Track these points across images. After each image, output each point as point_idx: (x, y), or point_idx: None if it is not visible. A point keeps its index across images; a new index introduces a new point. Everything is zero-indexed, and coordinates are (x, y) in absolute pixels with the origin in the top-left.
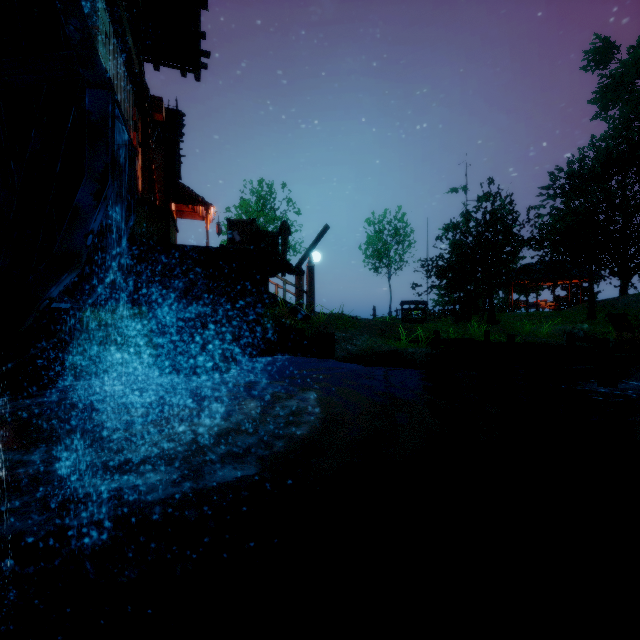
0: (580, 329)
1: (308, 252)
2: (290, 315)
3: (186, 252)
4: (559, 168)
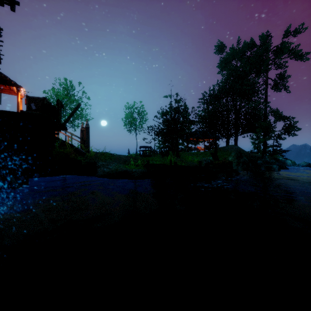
0: (209, 159)
1: (69, 117)
2: (74, 153)
3: None
4: (205, 92)
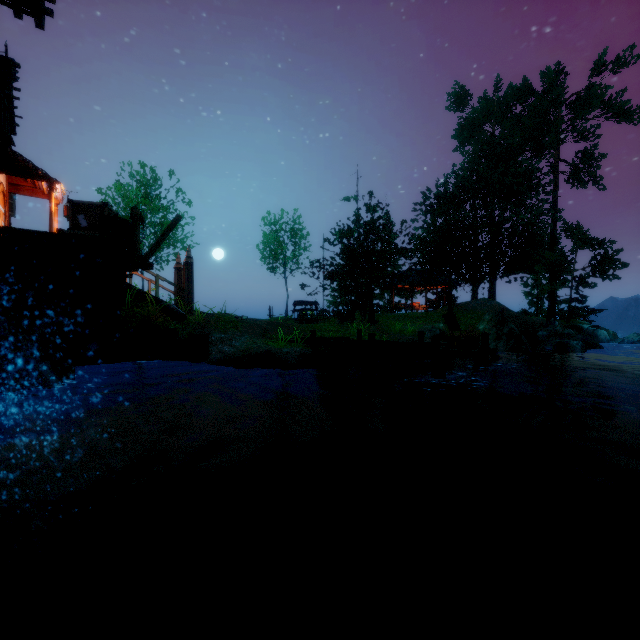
0: (437, 328)
1: (157, 244)
2: (162, 315)
3: None
4: (429, 189)
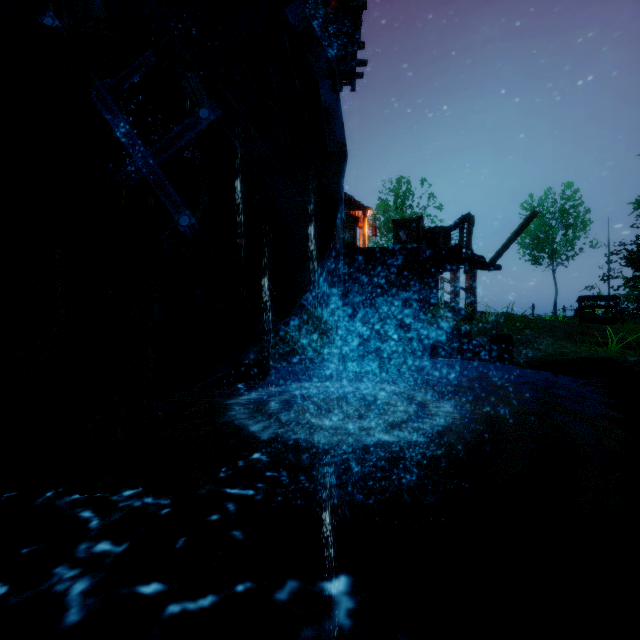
0: None
1: (507, 244)
2: (450, 315)
3: (378, 254)
4: None
